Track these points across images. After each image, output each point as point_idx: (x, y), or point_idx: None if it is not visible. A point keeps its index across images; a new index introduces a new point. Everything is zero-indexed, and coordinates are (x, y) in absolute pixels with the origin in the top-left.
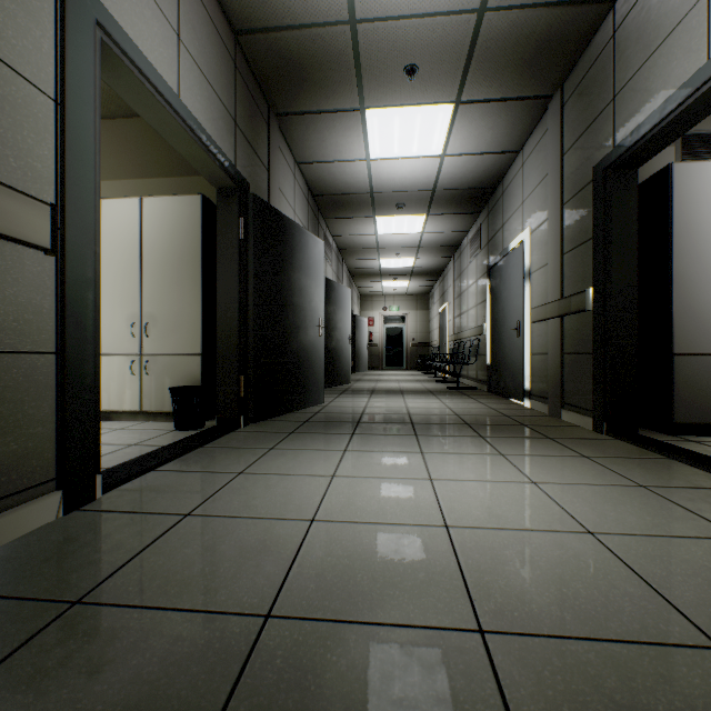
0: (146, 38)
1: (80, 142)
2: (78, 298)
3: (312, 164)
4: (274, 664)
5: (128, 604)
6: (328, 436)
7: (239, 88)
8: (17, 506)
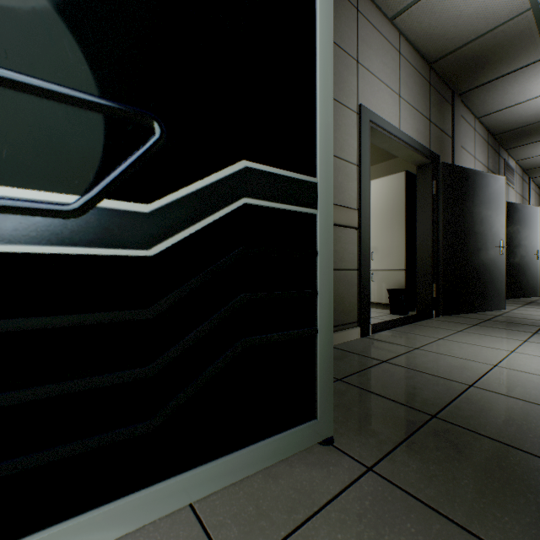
0: (385, 110)
1: (364, 178)
2: (364, 246)
3: (492, 114)
4: (476, 396)
5: (404, 367)
6: (508, 330)
7: (431, 97)
8: (348, 328)
